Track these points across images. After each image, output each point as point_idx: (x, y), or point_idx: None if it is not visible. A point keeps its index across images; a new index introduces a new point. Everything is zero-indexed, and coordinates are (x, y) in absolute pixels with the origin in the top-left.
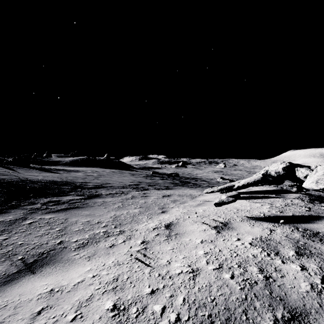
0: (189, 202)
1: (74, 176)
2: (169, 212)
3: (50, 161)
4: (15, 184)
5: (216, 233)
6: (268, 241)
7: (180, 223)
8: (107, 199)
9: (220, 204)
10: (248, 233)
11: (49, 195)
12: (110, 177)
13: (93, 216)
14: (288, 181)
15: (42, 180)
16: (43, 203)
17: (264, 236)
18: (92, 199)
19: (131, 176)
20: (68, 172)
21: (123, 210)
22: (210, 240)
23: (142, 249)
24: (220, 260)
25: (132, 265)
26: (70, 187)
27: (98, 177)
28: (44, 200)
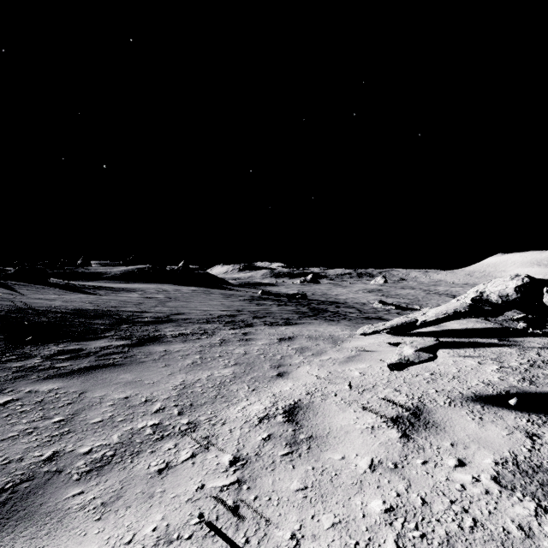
0: (330, 352)
1: (121, 301)
2: (292, 376)
3: (88, 273)
4: (3, 317)
5: (402, 438)
6: (540, 474)
7: (317, 404)
8: (173, 347)
9: (401, 366)
10: (479, 443)
11: (65, 337)
12: (186, 302)
13: (140, 385)
14: (516, 311)
15: (58, 309)
16: (47, 355)
17: (521, 454)
18: (146, 346)
19: (225, 300)
20: (113, 293)
21: (201, 372)
22: (392, 461)
23: (230, 484)
24: (434, 542)
25: (201, 544)
26: (108, 320)
27: (166, 301)
28: (52, 349)
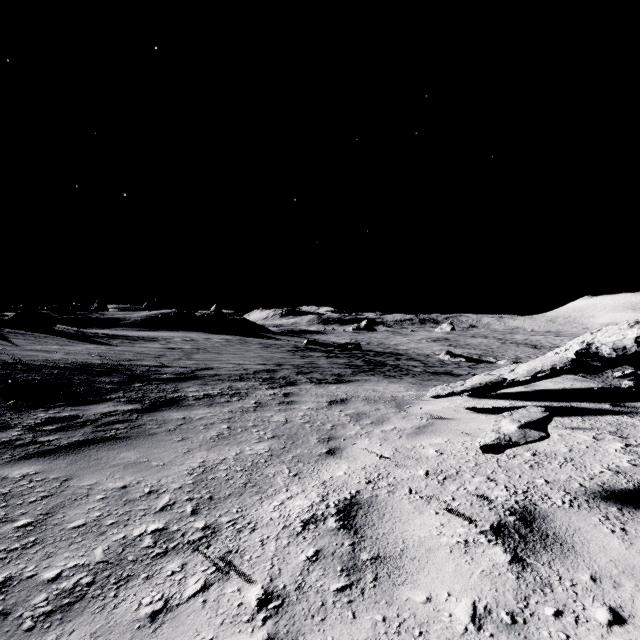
0: (394, 419)
1: (137, 352)
2: (346, 455)
3: (103, 319)
4: None
5: (513, 564)
6: None
7: (383, 500)
8: (195, 412)
9: (500, 448)
10: (635, 577)
11: (59, 400)
12: (216, 354)
13: (145, 468)
14: (625, 367)
15: (55, 364)
16: (30, 425)
17: None
18: (160, 411)
19: (263, 351)
20: (130, 343)
21: (227, 448)
22: (506, 609)
23: None
24: None
25: None
26: (117, 378)
27: (193, 353)
28: (38, 417)
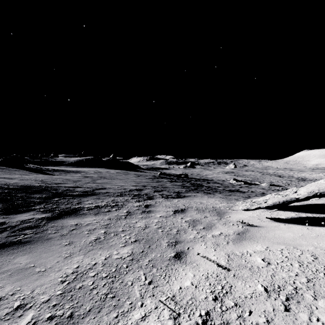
0: (218, 225)
1: (65, 179)
2: (190, 260)
3: (54, 161)
4: None
5: None
6: None
7: None
8: (85, 220)
9: None
10: None
11: None
12: (110, 180)
13: (27, 275)
14: None
15: (9, 186)
16: None
17: None
18: (62, 219)
19: (136, 178)
20: (65, 173)
21: (100, 252)
22: None
23: None
24: None
25: None
26: (45, 194)
27: (97, 179)
28: None
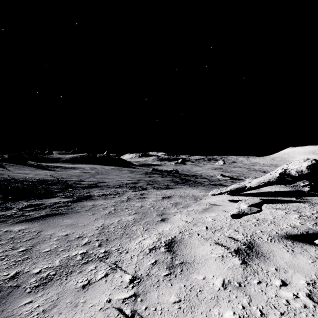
0: (193, 205)
1: (69, 174)
2: (170, 221)
3: (51, 158)
4: None
5: (242, 264)
6: None
7: (186, 240)
8: (98, 202)
9: (239, 215)
10: (294, 269)
11: (33, 196)
12: (107, 175)
13: (76, 227)
14: (304, 181)
15: (30, 179)
16: (20, 207)
17: None
18: (81, 201)
19: (130, 174)
20: (65, 170)
21: (114, 218)
22: (237, 281)
23: (129, 297)
24: None
25: None
26: (60, 186)
27: (96, 175)
28: (24, 204)
